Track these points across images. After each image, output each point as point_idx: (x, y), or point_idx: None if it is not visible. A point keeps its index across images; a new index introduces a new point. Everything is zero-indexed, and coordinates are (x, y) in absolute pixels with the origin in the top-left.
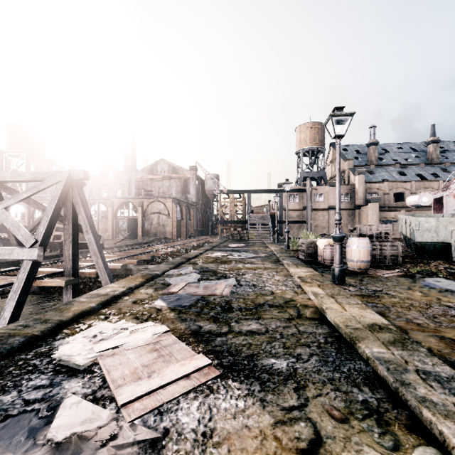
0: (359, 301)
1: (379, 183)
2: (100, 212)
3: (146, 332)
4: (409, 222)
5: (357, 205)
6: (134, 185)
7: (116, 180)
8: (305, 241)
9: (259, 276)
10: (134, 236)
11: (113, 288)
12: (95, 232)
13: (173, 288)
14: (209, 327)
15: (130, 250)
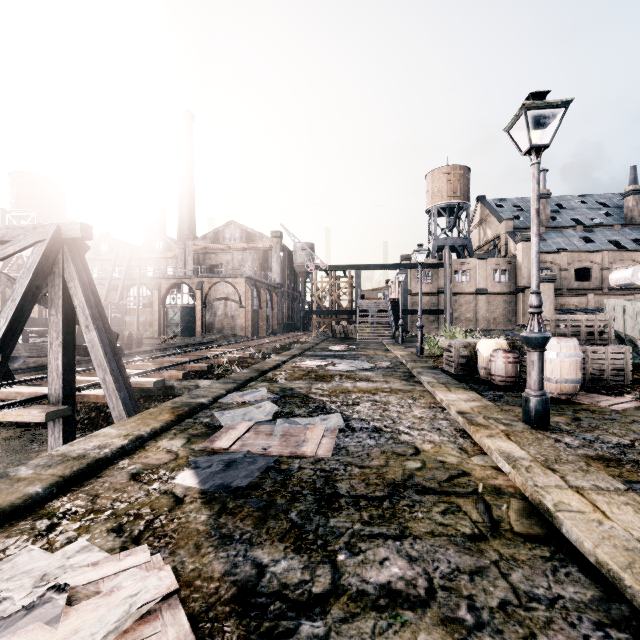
0: (618, 484)
1: (554, 254)
2: (141, 297)
3: (111, 600)
4: (632, 312)
5: (519, 287)
6: (192, 260)
7: (167, 251)
8: (455, 343)
9: (384, 407)
10: (189, 332)
11: (103, 440)
12: (102, 328)
13: (223, 437)
14: (282, 570)
15: (178, 355)
